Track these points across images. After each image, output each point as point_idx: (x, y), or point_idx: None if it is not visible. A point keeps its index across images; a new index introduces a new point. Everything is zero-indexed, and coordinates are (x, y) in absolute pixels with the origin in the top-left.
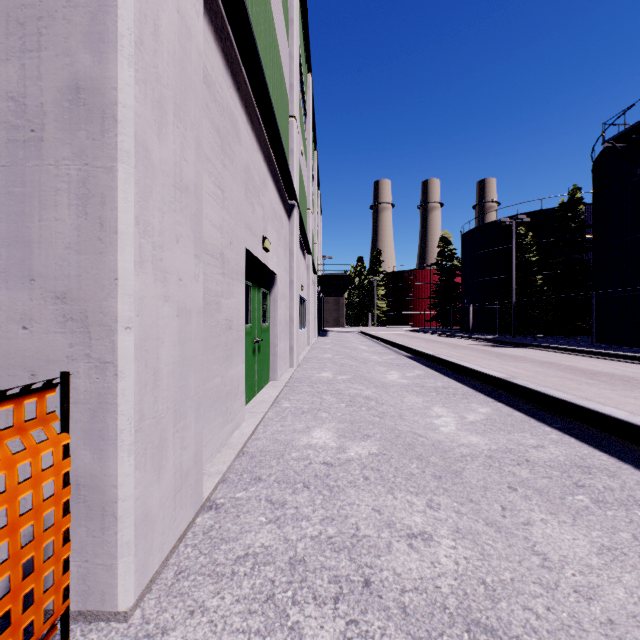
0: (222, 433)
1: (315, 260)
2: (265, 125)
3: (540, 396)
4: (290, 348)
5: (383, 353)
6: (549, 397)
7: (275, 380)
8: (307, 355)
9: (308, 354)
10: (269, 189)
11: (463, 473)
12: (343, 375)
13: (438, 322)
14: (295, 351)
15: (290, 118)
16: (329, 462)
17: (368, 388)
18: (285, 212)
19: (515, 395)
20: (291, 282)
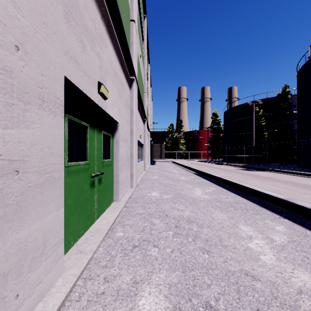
0: None
1: (148, 123)
2: None
3: None
4: (131, 175)
5: (187, 174)
6: None
7: (117, 201)
8: (143, 177)
9: (144, 176)
10: (108, 50)
11: None
12: (167, 194)
13: (211, 156)
14: (134, 177)
15: (131, 21)
16: None
17: (186, 207)
18: (126, 82)
19: (300, 214)
20: (131, 131)
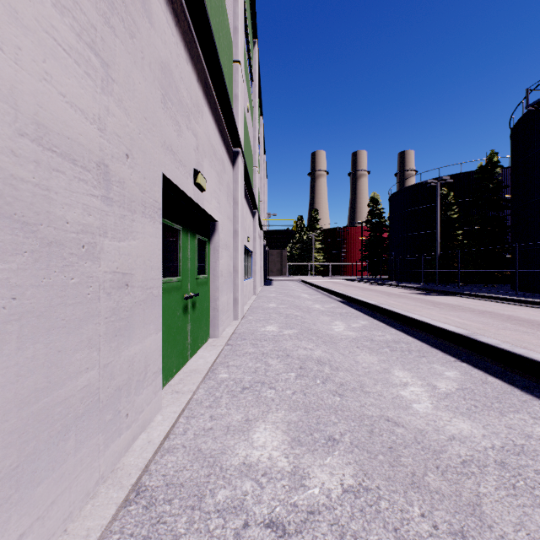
0: (103, 458)
1: (261, 216)
2: (198, 37)
3: (522, 360)
4: (234, 300)
5: (324, 301)
6: (536, 363)
7: (215, 337)
8: (253, 304)
9: (254, 303)
10: (206, 120)
11: (483, 508)
12: (289, 329)
13: (368, 272)
14: (239, 303)
15: (234, 62)
16: (279, 520)
17: (317, 346)
18: (228, 157)
19: (483, 355)
20: (235, 232)
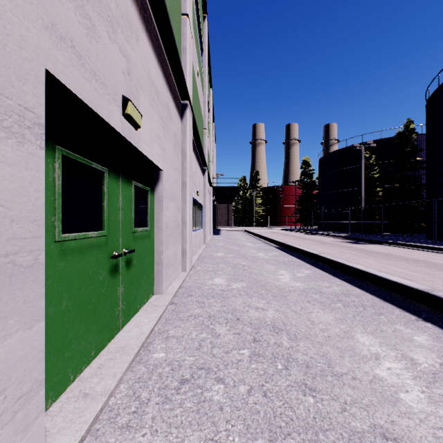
0: None
1: (210, 174)
2: None
3: None
4: (182, 251)
5: (267, 249)
6: None
7: (159, 294)
8: (202, 253)
9: (203, 252)
10: (143, 48)
11: None
12: (237, 282)
13: (301, 223)
14: (187, 254)
15: (182, 16)
16: None
17: (268, 303)
18: (175, 107)
19: None
20: (183, 184)
